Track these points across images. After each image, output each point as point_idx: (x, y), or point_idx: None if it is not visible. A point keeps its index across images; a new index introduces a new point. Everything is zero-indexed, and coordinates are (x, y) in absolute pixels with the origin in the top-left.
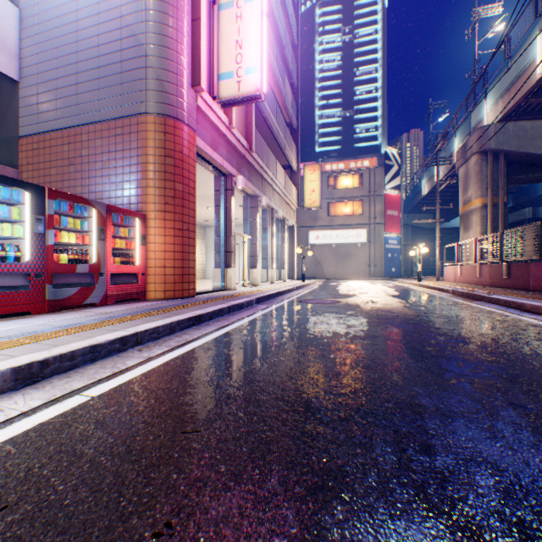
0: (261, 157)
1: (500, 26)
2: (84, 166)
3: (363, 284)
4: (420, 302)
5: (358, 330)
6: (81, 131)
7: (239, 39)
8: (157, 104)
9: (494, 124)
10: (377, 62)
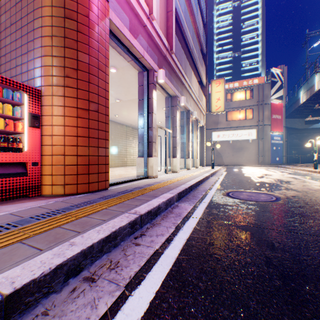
0: (180, 62)
1: None
2: None
3: (262, 171)
4: None
5: None
6: None
7: None
8: None
9: None
10: (258, 17)
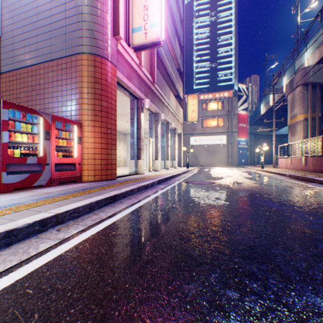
0: (160, 88)
1: (314, 3)
2: (41, 91)
3: (225, 170)
4: (271, 183)
5: (238, 209)
6: (39, 67)
7: (146, 4)
8: (89, 47)
9: (313, 65)
10: (231, 33)
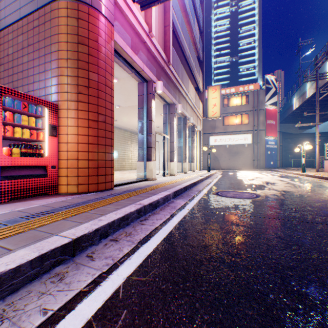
0: (177, 72)
1: None
2: (10, 64)
3: (255, 174)
4: None
5: None
6: (8, 32)
7: None
8: None
9: None
10: (254, 22)
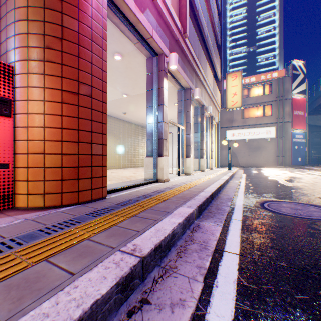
0: (194, 49)
1: None
2: None
3: (287, 173)
4: None
5: None
6: None
7: None
8: None
9: None
10: (275, 8)
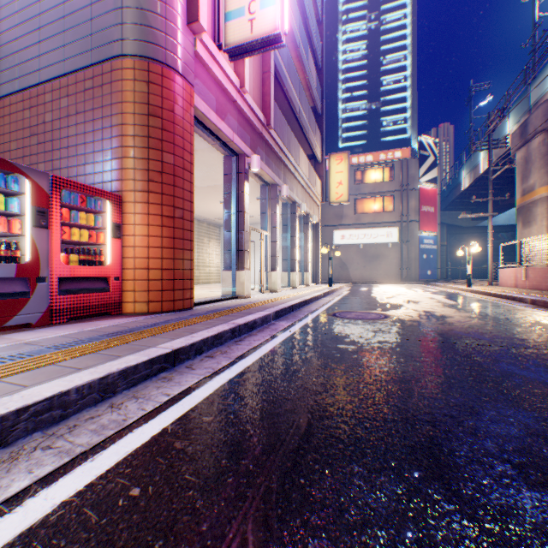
0: (281, 137)
1: None
2: (47, 135)
3: (400, 290)
4: (505, 318)
5: (473, 391)
6: (44, 90)
7: None
8: (138, 42)
9: None
10: (406, 49)
